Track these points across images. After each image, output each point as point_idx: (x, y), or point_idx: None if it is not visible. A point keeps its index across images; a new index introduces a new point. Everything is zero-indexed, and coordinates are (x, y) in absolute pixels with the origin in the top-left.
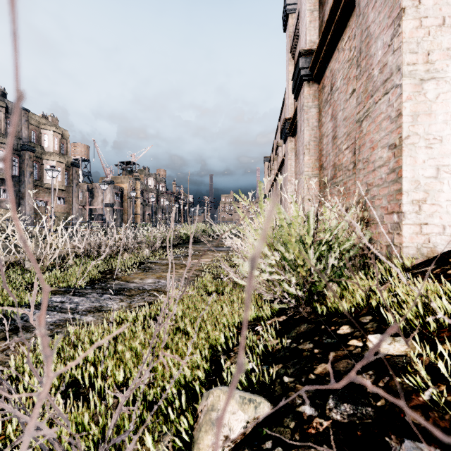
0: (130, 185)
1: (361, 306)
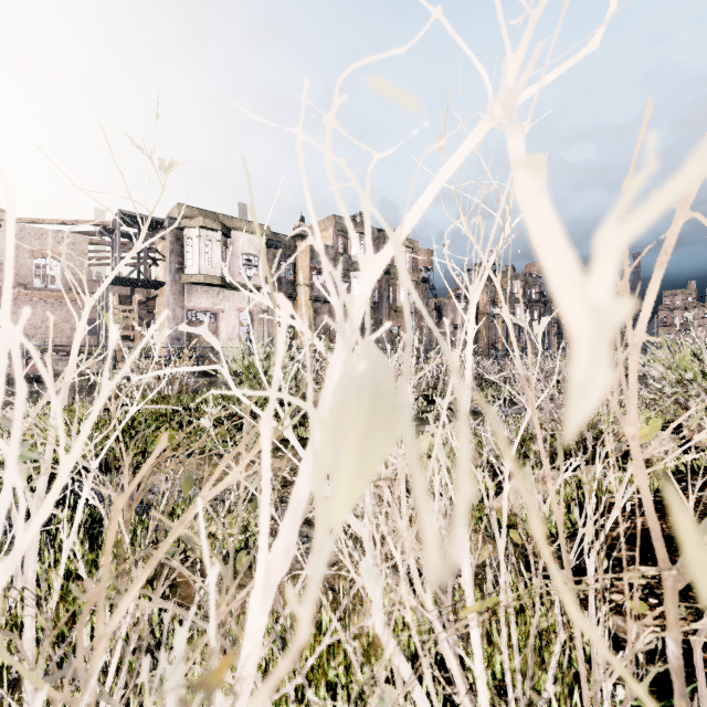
0: (488, 296)
1: None
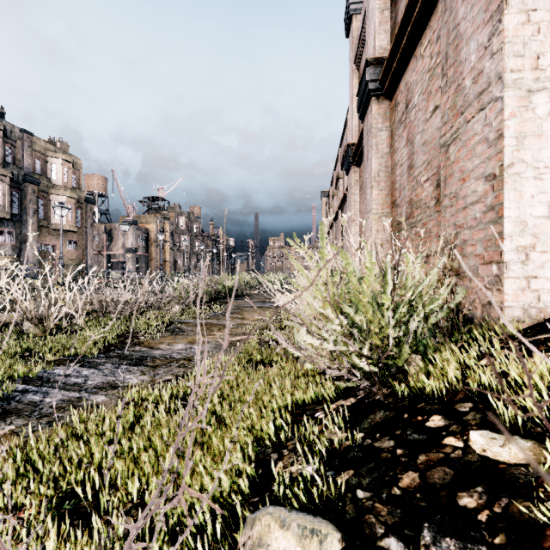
0: (157, 226)
1: (456, 387)
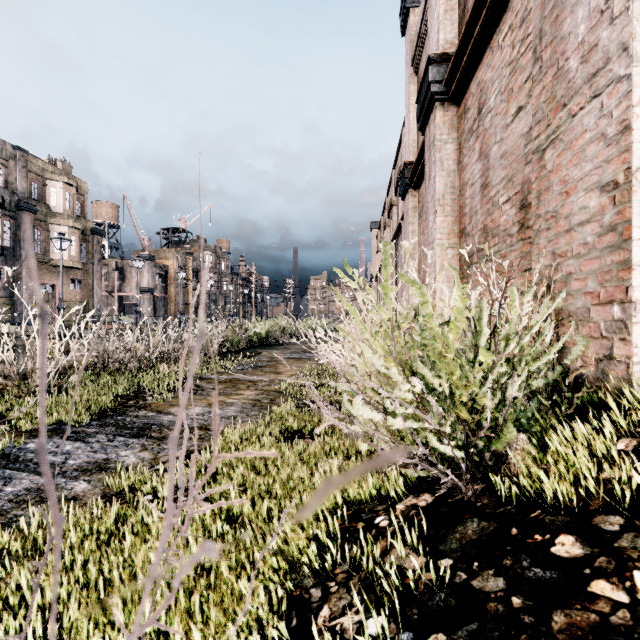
0: (178, 262)
1: (587, 486)
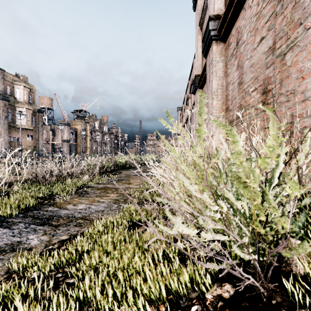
0: (82, 127)
1: None
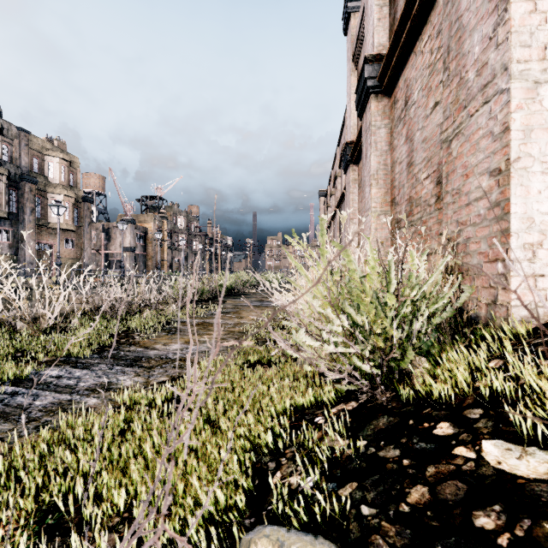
0: (155, 225)
1: (464, 391)
